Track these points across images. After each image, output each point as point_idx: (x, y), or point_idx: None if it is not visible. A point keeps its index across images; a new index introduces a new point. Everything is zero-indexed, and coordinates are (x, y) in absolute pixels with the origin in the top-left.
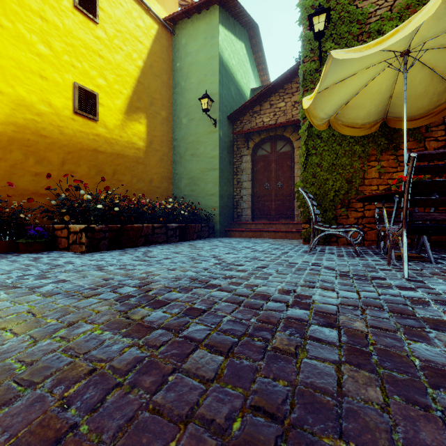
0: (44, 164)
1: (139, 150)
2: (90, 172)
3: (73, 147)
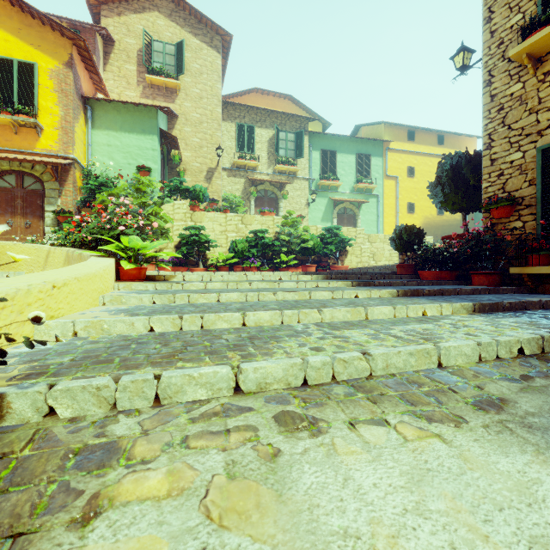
0: (430, 233)
1: (458, 221)
2: (441, 234)
3: (437, 226)
